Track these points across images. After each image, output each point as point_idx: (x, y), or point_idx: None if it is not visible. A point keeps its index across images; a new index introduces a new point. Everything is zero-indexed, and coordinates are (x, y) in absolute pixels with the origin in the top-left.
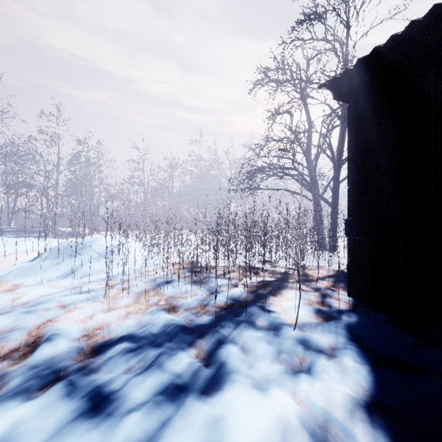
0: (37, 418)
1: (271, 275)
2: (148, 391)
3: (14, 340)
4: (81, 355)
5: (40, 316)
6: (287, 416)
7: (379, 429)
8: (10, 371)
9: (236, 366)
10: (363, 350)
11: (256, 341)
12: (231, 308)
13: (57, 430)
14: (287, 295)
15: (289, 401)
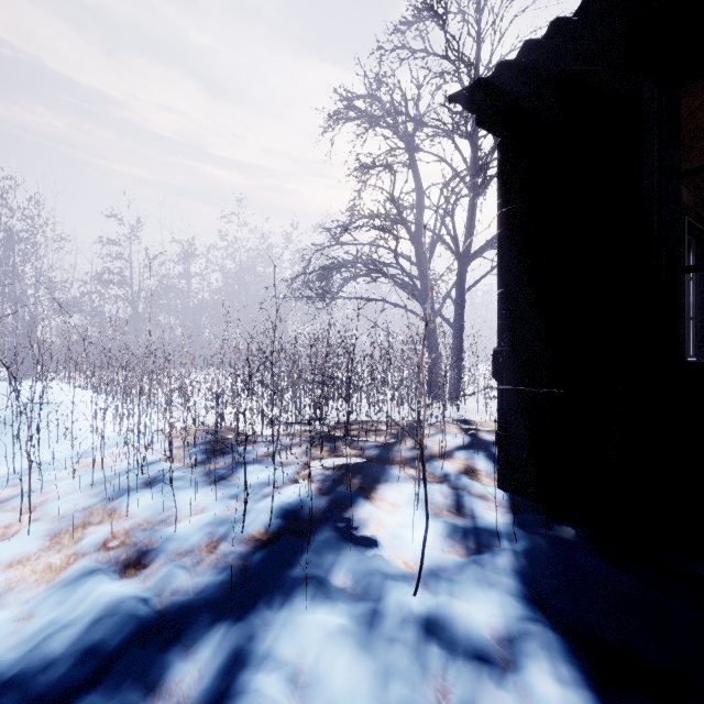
0: None
1: (361, 453)
2: None
3: None
4: None
5: None
6: None
7: None
8: None
9: None
10: (563, 636)
11: (330, 650)
12: (278, 543)
13: None
14: (392, 498)
15: None
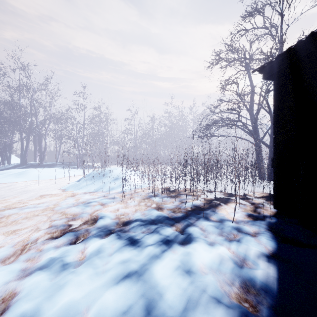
0: (109, 244)
1: (221, 194)
2: (154, 240)
3: (85, 217)
4: (118, 225)
5: (92, 208)
6: (223, 254)
7: (271, 263)
8: (89, 228)
9: (197, 235)
10: (275, 235)
11: (209, 225)
12: (194, 210)
13: (119, 247)
14: (231, 206)
15: (225, 250)
